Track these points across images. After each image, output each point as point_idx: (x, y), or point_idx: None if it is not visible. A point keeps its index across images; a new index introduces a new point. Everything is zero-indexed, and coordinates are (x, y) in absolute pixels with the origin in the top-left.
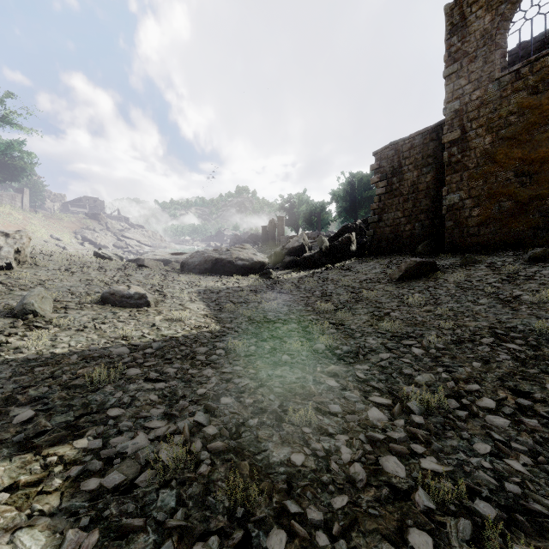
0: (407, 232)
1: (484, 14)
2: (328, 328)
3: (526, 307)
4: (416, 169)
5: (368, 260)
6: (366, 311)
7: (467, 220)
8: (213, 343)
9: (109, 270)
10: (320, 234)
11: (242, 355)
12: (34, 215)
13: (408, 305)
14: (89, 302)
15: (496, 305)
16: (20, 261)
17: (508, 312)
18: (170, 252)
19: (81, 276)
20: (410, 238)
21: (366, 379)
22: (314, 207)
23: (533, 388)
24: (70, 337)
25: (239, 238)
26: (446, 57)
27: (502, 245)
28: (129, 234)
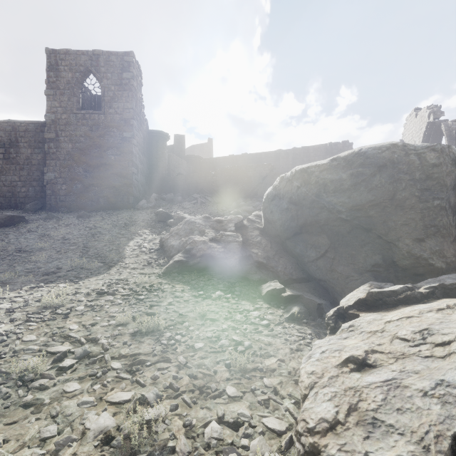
0: (23, 193)
1: (68, 71)
2: None
3: (48, 238)
4: (30, 148)
5: None
6: None
7: (59, 191)
8: None
9: None
10: None
11: None
12: None
13: None
14: None
15: (35, 239)
16: None
17: (37, 241)
18: None
19: None
20: (25, 198)
21: None
22: None
23: (7, 266)
24: None
25: None
26: (47, 82)
27: (77, 208)
28: None
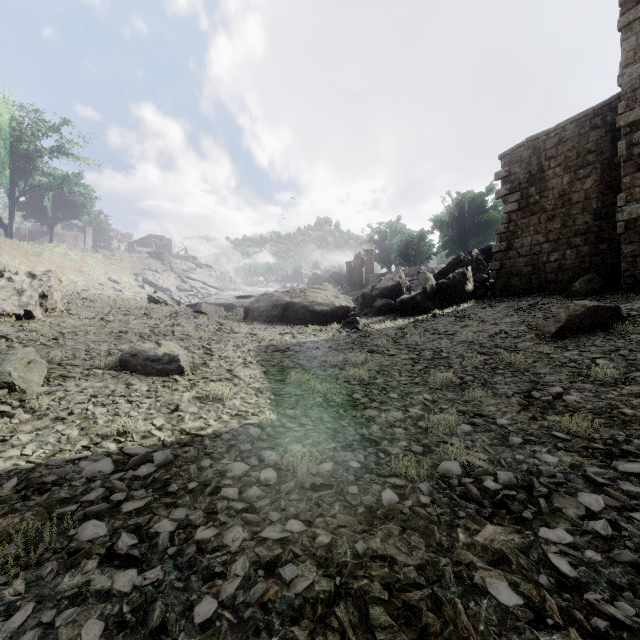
0: (553, 264)
1: None
2: (457, 422)
3: None
4: (567, 172)
5: (493, 303)
6: (515, 389)
7: None
8: (259, 452)
9: (155, 318)
10: (420, 270)
11: (306, 486)
12: (93, 256)
13: (592, 381)
14: (102, 366)
15: None
16: (47, 308)
17: None
18: (235, 295)
19: (115, 327)
20: (557, 272)
21: (580, 580)
22: (411, 237)
23: None
24: (36, 434)
25: (319, 277)
26: None
27: None
28: (195, 275)
